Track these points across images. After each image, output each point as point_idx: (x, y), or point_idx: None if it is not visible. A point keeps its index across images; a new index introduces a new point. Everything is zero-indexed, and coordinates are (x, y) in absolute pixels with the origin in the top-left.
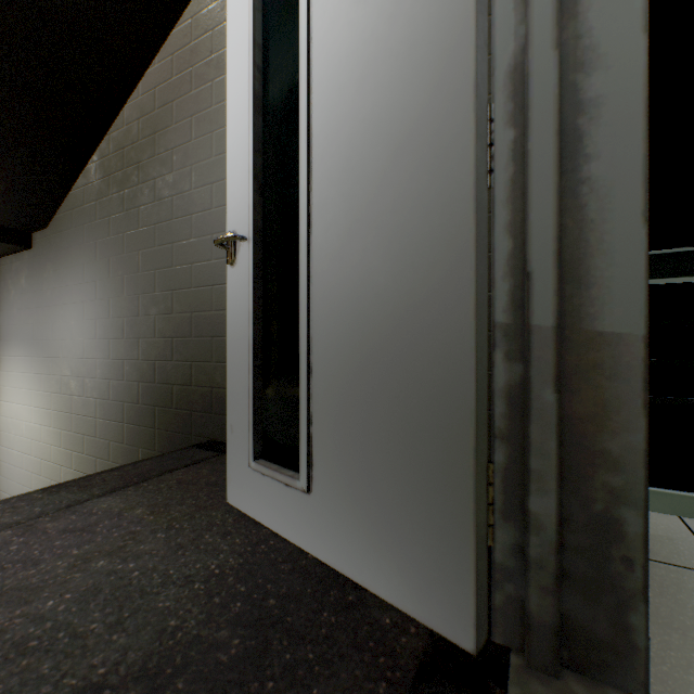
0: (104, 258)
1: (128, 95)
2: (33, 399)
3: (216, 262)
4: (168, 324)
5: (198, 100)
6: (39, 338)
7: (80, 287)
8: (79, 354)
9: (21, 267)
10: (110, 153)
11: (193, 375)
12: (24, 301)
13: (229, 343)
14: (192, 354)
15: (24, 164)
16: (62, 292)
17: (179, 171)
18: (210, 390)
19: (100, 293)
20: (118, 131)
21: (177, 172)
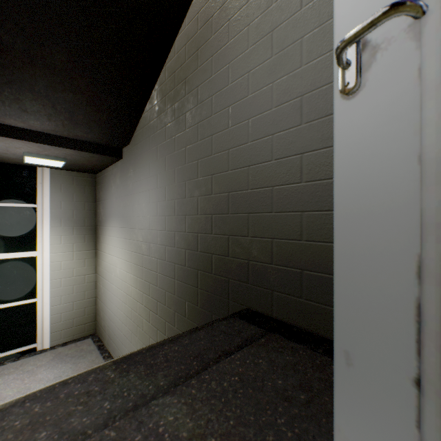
0: (162, 157)
1: (178, 30)
2: (122, 255)
3: (252, 144)
4: (208, 203)
5: (235, 3)
6: (125, 216)
7: (147, 180)
8: (147, 226)
9: (116, 171)
10: (165, 79)
11: (230, 247)
12: (118, 193)
13: (339, 220)
14: (229, 228)
15: (116, 98)
16: (137, 184)
17: (217, 73)
18: (246, 262)
19: (159, 183)
20: (171, 61)
21: (215, 75)
